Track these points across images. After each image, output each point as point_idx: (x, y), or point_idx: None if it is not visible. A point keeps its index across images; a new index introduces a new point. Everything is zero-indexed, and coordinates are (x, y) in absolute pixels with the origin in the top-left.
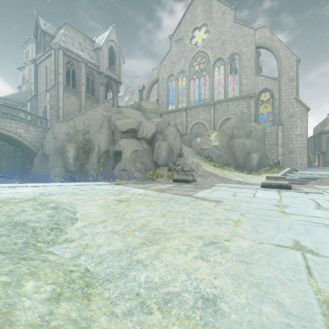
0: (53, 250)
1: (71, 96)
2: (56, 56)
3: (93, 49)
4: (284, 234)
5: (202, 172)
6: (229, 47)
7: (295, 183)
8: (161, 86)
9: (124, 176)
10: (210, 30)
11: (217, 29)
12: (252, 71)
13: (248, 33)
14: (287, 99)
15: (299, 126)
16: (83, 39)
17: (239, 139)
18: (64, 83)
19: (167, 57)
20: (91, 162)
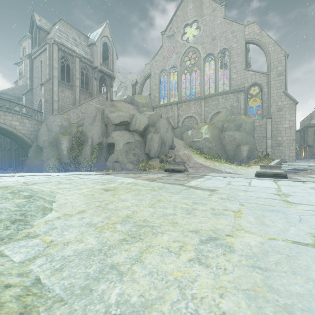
0: (4, 249)
1: (65, 90)
2: (51, 51)
3: (87, 44)
4: (298, 227)
5: (193, 164)
6: (219, 43)
7: None
8: (153, 81)
9: (117, 167)
10: (201, 26)
11: (208, 25)
12: (242, 66)
13: (237, 29)
14: (276, 93)
15: (287, 119)
16: (77, 35)
17: (229, 132)
18: (59, 77)
19: (159, 52)
20: (84, 154)
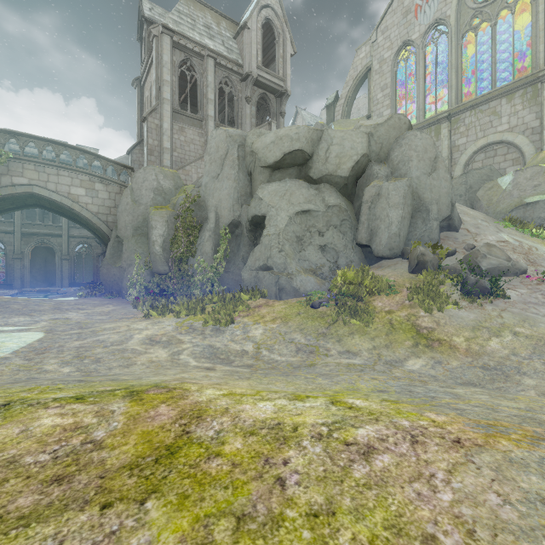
0: None
1: (187, 128)
2: (159, 50)
3: (233, 35)
4: None
5: None
6: None
7: None
8: (378, 81)
9: (266, 285)
10: None
11: None
12: None
13: None
14: None
15: None
16: (215, 20)
17: None
18: (175, 103)
19: (393, 5)
20: (200, 252)
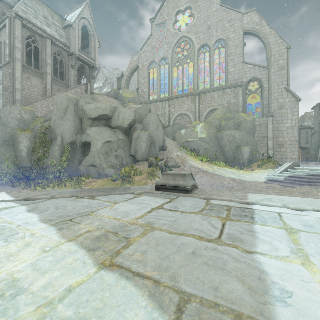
0: None
1: (32, 78)
2: (12, 27)
3: (63, 26)
4: None
5: (189, 168)
6: (215, 33)
7: (306, 182)
8: (142, 74)
9: (93, 173)
10: (195, 14)
11: (202, 12)
12: (240, 58)
13: (235, 17)
14: (277, 90)
15: (290, 118)
16: (50, 14)
17: (228, 131)
18: (23, 61)
19: (148, 42)
20: (52, 156)
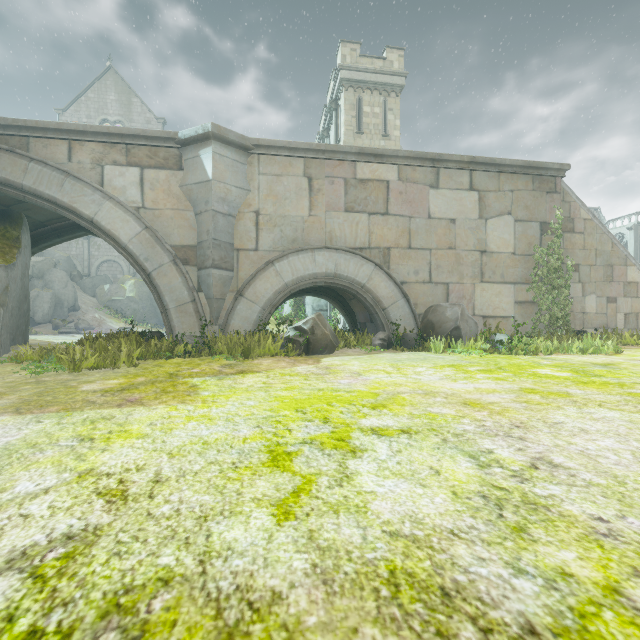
0: None
1: None
2: None
3: None
4: None
5: (106, 331)
6: None
7: None
8: None
9: None
10: None
11: None
12: None
13: None
14: None
15: None
16: None
17: None
18: None
19: None
20: None
